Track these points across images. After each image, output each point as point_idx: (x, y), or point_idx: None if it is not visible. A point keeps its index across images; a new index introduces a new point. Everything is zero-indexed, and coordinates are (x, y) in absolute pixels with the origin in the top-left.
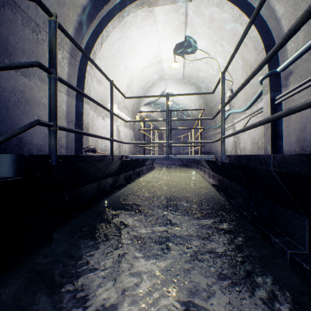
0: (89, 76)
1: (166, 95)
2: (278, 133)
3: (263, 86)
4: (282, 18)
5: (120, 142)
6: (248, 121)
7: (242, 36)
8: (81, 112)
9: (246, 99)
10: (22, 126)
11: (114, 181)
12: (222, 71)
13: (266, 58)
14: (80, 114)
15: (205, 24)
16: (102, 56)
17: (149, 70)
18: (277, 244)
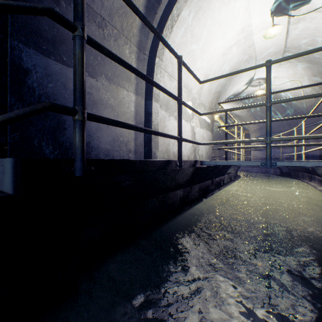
0: (158, 69)
1: (265, 64)
2: None
3: None
4: None
5: (192, 142)
6: None
7: None
8: (149, 111)
9: None
10: (89, 130)
11: (185, 195)
12: None
13: None
14: (149, 114)
15: None
16: (173, 44)
17: (232, 51)
18: None
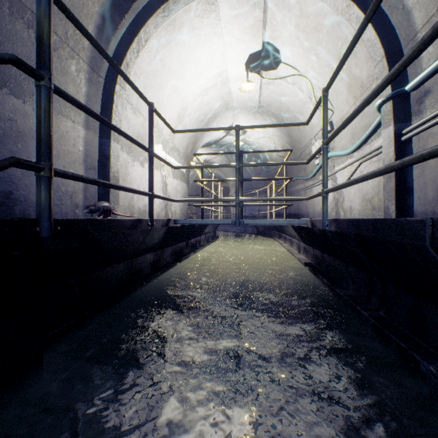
0: (119, 100)
1: (235, 128)
2: (406, 186)
3: (382, 114)
4: (414, 8)
5: (165, 198)
6: (357, 168)
7: (363, 21)
8: (107, 153)
9: (354, 135)
10: (10, 174)
11: (156, 259)
12: (317, 95)
13: (418, 45)
14: (106, 158)
15: (293, 23)
16: (139, 71)
17: (210, 94)
18: (433, 375)
